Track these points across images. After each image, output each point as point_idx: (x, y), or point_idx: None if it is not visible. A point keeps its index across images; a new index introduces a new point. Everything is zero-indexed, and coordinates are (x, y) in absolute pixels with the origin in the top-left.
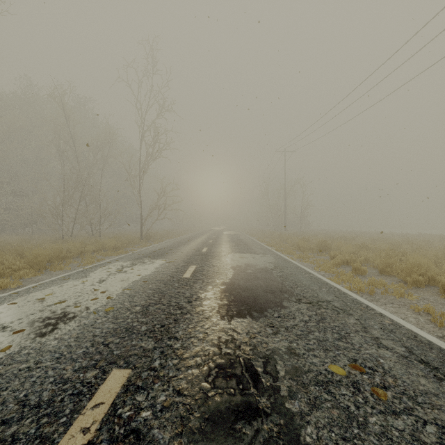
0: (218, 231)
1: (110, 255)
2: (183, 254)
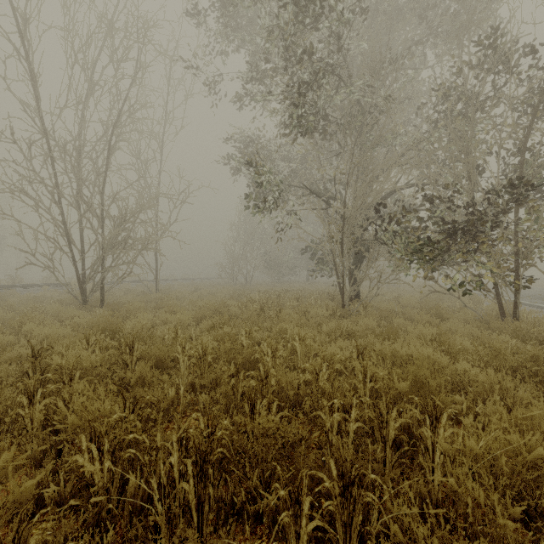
0: None
1: None
2: None
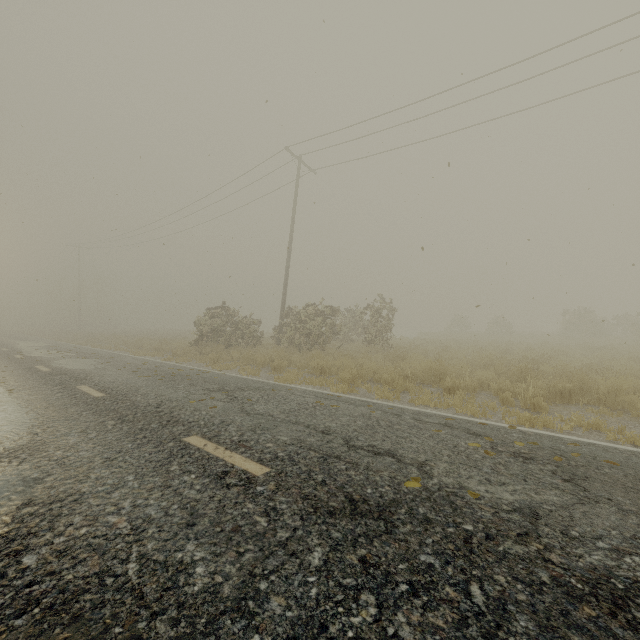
0: None
1: None
2: None
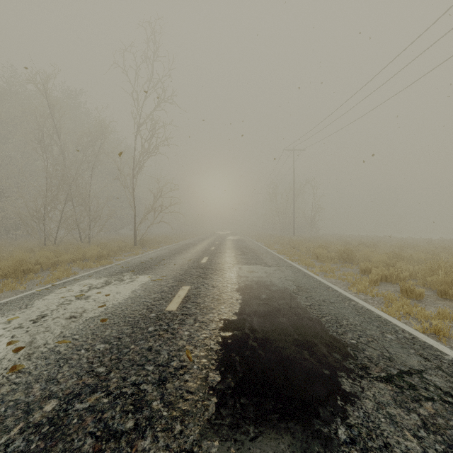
0: (222, 235)
1: (88, 267)
2: (176, 266)
